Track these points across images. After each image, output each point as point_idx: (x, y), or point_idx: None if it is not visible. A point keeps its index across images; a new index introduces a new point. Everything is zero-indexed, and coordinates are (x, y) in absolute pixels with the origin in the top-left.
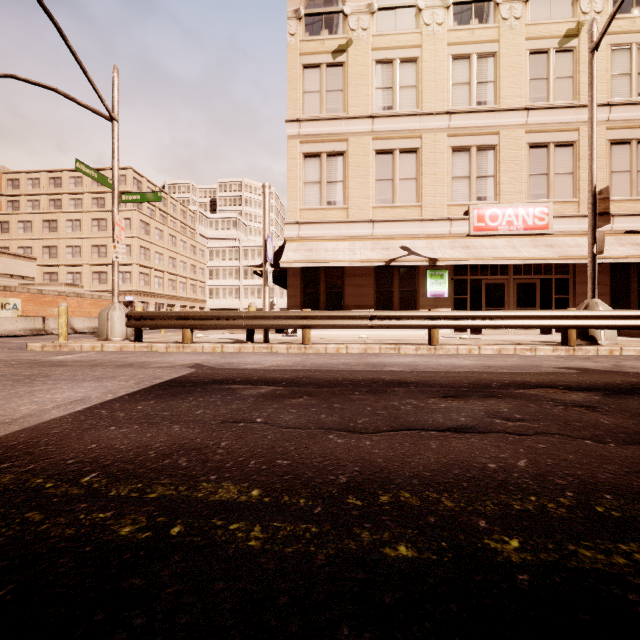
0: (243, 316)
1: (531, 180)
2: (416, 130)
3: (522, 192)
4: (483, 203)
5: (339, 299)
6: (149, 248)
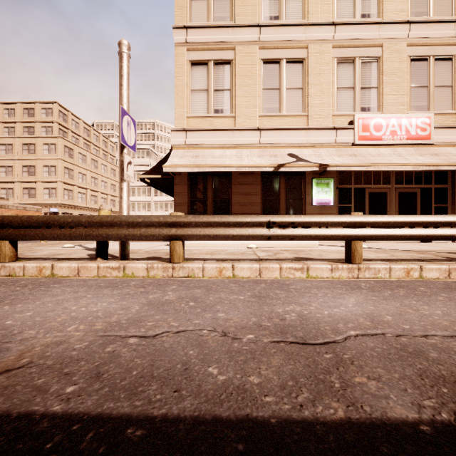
0: (83, 222)
1: (412, 92)
2: (302, 40)
3: (404, 103)
4: (367, 113)
5: (226, 207)
6: (73, 169)
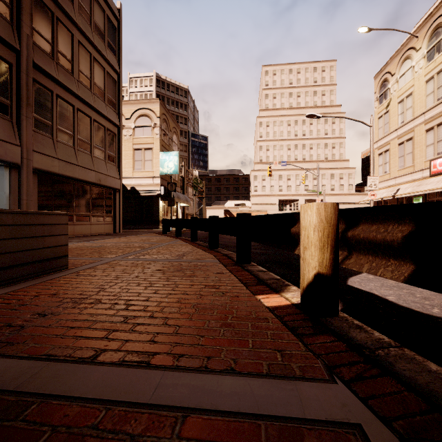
0: None
1: None
2: (412, 128)
3: None
4: (440, 156)
5: None
6: None
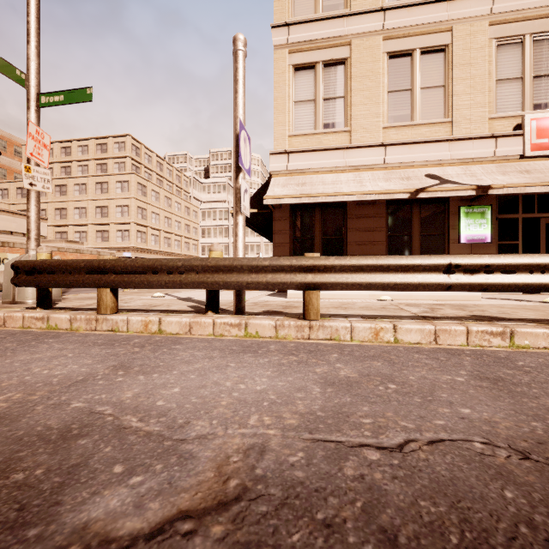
0: (195, 266)
1: None
2: (444, 21)
3: None
4: (543, 112)
5: (339, 247)
6: (146, 208)
